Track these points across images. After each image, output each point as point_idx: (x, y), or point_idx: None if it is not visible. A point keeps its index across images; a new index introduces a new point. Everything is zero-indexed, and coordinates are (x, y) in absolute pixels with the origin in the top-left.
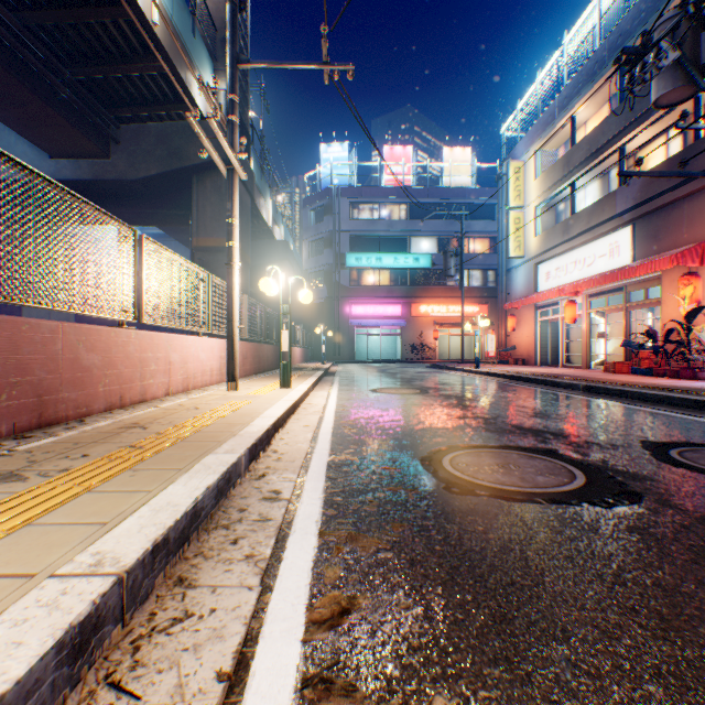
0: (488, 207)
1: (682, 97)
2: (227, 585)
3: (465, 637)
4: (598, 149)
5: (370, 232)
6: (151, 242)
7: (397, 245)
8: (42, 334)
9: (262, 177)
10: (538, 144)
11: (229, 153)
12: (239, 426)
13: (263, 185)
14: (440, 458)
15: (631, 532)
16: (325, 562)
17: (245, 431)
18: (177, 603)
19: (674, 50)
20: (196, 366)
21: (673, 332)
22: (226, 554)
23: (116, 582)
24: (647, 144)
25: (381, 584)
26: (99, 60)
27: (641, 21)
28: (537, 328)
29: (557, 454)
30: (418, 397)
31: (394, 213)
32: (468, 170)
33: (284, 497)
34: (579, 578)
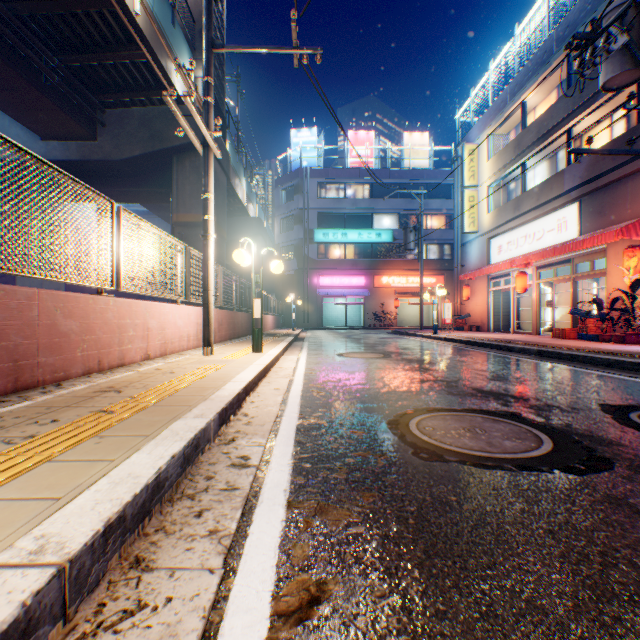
0: (444, 187)
1: (629, 80)
2: (187, 567)
3: (449, 635)
4: (547, 132)
5: (336, 210)
6: (129, 214)
7: (361, 221)
8: (18, 300)
9: (237, 159)
10: (490, 128)
11: (204, 131)
12: (211, 390)
13: (238, 166)
14: (406, 422)
15: (610, 503)
16: (293, 538)
17: (216, 395)
18: (130, 590)
19: (623, 34)
20: (174, 332)
21: (618, 300)
22: (188, 529)
23: (54, 575)
24: (592, 127)
25: (353, 565)
26: (86, 48)
27: (587, 13)
28: (489, 297)
29: (521, 417)
30: (381, 361)
31: (358, 192)
32: (426, 153)
33: (253, 463)
34: (566, 559)
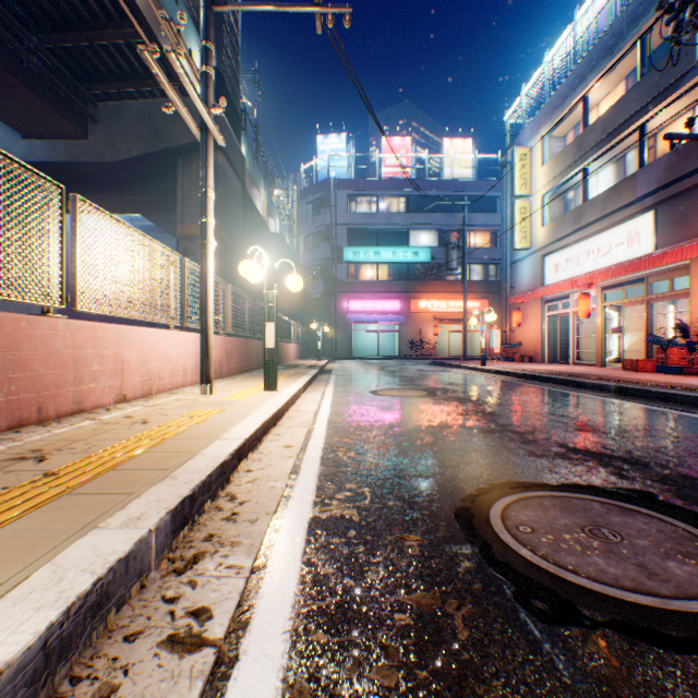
0: (489, 200)
1: None
2: None
3: None
4: (615, 129)
5: (368, 226)
6: (91, 207)
7: (395, 238)
8: None
9: (256, 166)
10: (546, 129)
11: (199, 106)
12: (182, 457)
13: (257, 175)
14: (484, 513)
15: None
16: None
17: (185, 467)
18: None
19: None
20: (163, 365)
21: None
22: None
23: None
24: (670, 123)
25: None
26: (70, 25)
27: None
28: (544, 323)
29: (661, 503)
30: (426, 400)
31: (393, 206)
32: (469, 162)
33: (212, 635)
34: None
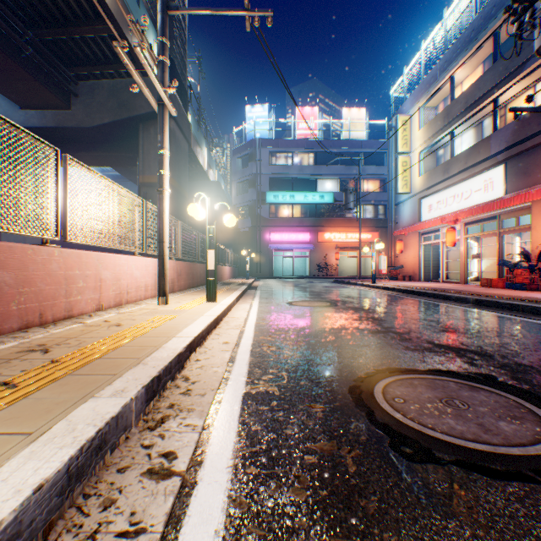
0: (378, 155)
1: None
2: None
3: None
4: (475, 102)
5: (285, 175)
6: (78, 164)
7: (306, 185)
8: None
9: (199, 130)
10: (422, 101)
11: (158, 87)
12: (149, 350)
13: (200, 136)
14: (370, 390)
15: None
16: None
17: (152, 357)
18: None
19: None
20: (130, 282)
21: None
22: None
23: None
24: (516, 97)
25: None
26: (57, 23)
27: None
28: (420, 251)
29: (499, 383)
30: (329, 309)
31: (304, 160)
32: (363, 126)
33: (178, 468)
34: None
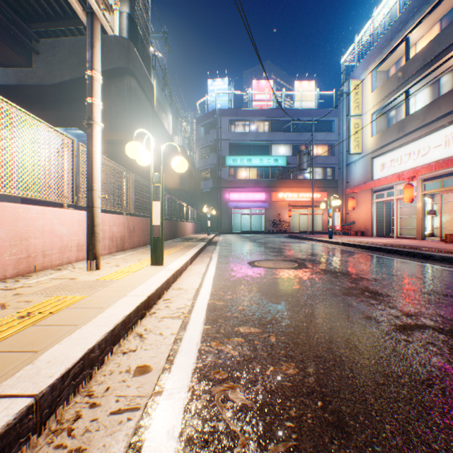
0: (327, 123)
1: None
2: None
3: None
4: (434, 57)
5: (243, 141)
6: None
7: (262, 150)
8: None
9: (164, 97)
10: (374, 65)
11: None
12: None
13: (165, 103)
14: None
15: None
16: None
17: None
18: None
19: None
20: (48, 241)
21: None
22: None
23: None
24: None
25: None
26: None
27: None
28: (373, 208)
29: None
30: (301, 274)
31: (260, 127)
32: (312, 97)
33: None
34: None
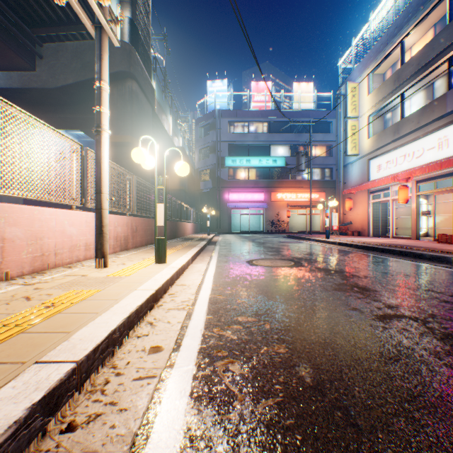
0: (325, 124)
1: None
2: None
3: None
4: (428, 62)
5: (242, 142)
6: None
7: (261, 151)
8: None
9: (164, 99)
10: (371, 68)
11: None
12: None
13: (165, 104)
14: None
15: None
16: None
17: None
18: None
19: None
20: (59, 241)
21: None
22: None
23: None
24: None
25: None
26: None
27: None
28: (369, 208)
29: None
30: (297, 272)
31: (259, 128)
32: (311, 98)
33: None
34: None
